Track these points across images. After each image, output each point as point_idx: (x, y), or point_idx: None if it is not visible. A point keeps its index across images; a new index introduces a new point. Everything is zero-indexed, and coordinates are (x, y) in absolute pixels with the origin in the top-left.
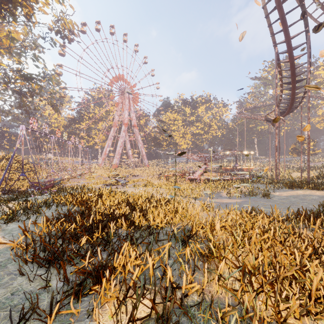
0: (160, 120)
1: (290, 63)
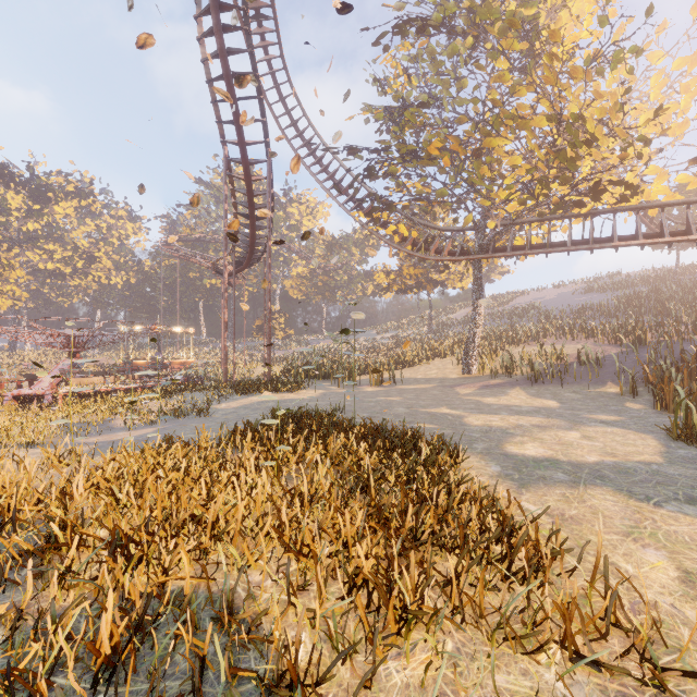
0: None
1: (247, 183)
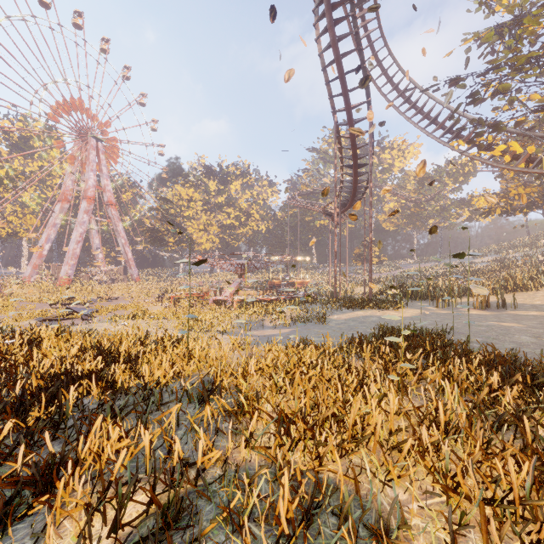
0: (163, 197)
1: (352, 140)
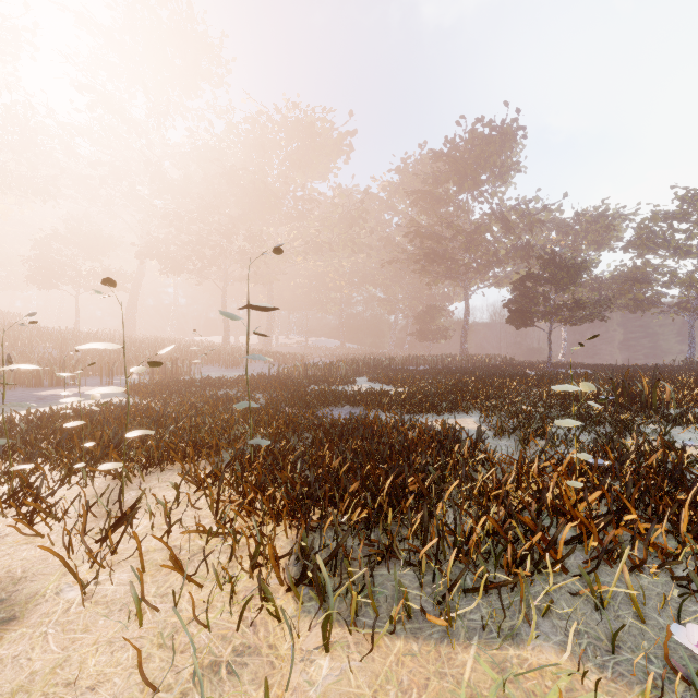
0: None
1: None
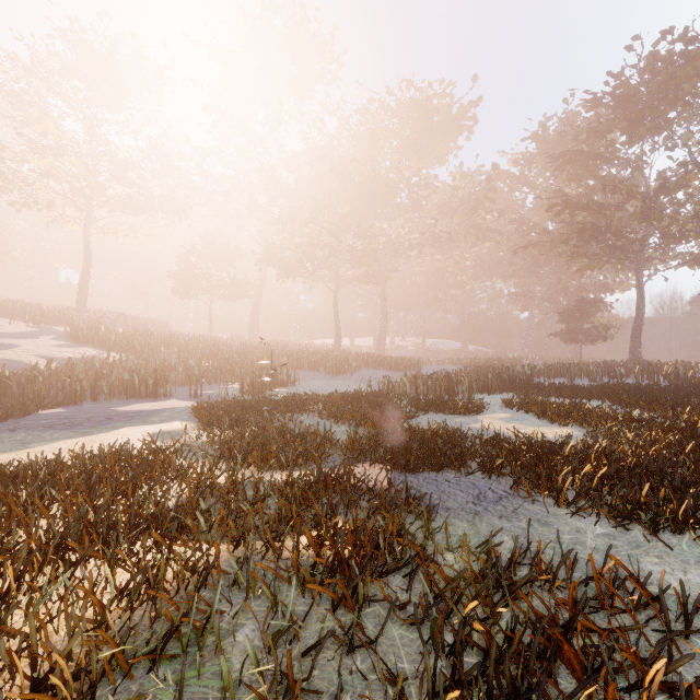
0: None
1: None
